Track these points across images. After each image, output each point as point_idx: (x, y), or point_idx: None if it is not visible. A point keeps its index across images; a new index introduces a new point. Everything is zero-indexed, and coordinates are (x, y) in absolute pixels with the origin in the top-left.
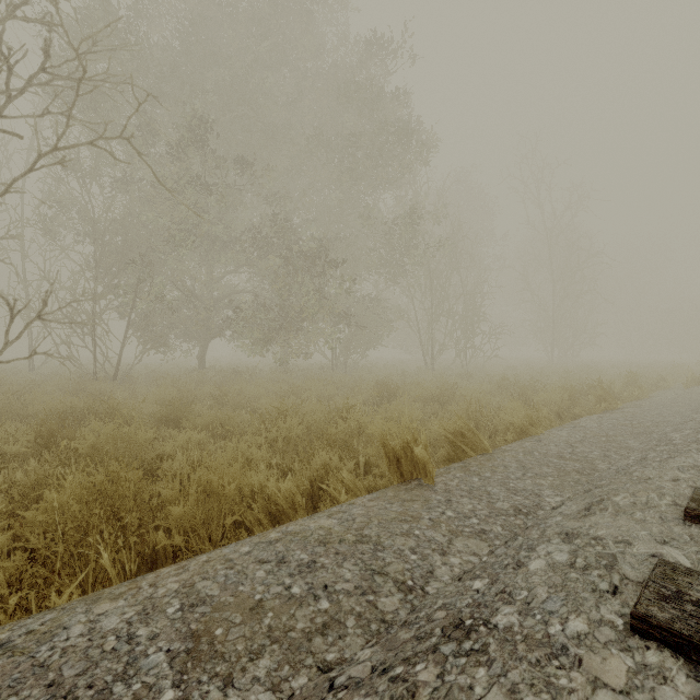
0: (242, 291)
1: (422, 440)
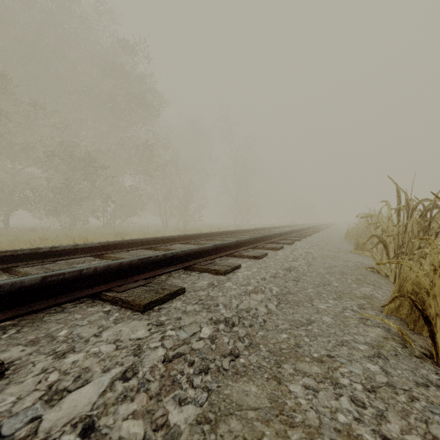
0: (39, 178)
1: (90, 241)
